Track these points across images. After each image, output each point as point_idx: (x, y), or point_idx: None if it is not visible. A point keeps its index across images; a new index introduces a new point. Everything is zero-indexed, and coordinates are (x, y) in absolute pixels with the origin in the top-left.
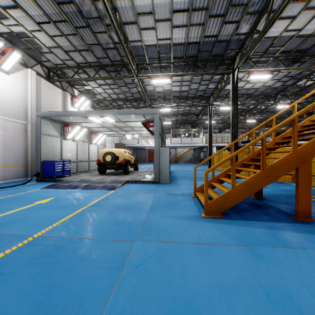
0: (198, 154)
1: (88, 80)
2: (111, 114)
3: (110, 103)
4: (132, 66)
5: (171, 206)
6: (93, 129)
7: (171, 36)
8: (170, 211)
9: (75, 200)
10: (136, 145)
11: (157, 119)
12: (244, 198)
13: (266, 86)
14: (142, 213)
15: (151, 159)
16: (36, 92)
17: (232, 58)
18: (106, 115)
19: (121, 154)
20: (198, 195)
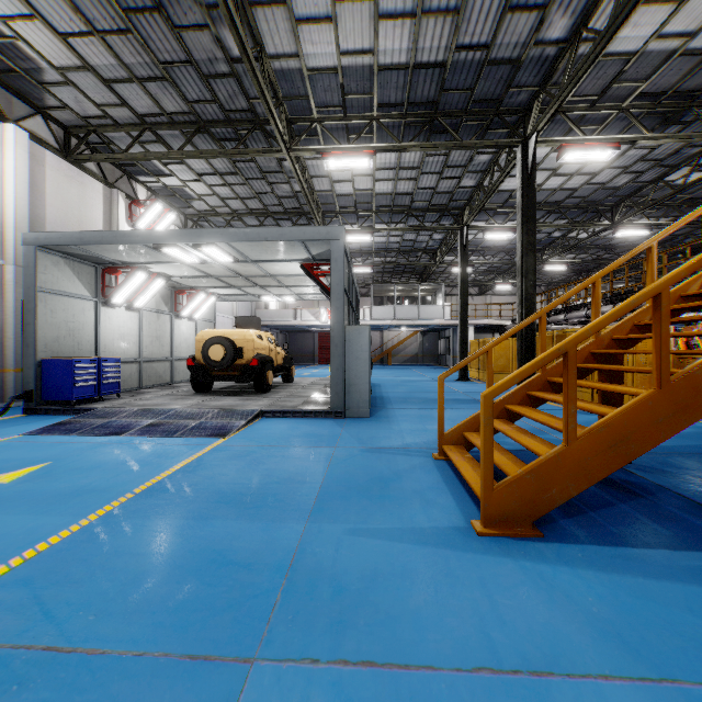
0: (433, 343)
1: (168, 159)
2: (222, 240)
3: (226, 221)
4: (276, 121)
5: (378, 493)
6: (183, 282)
7: (373, 45)
8: (377, 512)
9: (104, 473)
10: (289, 323)
11: (338, 253)
12: (603, 473)
13: (594, 183)
14: (293, 521)
15: (325, 354)
16: (32, 186)
17: (521, 110)
18: (207, 242)
19: (250, 343)
20: (451, 456)
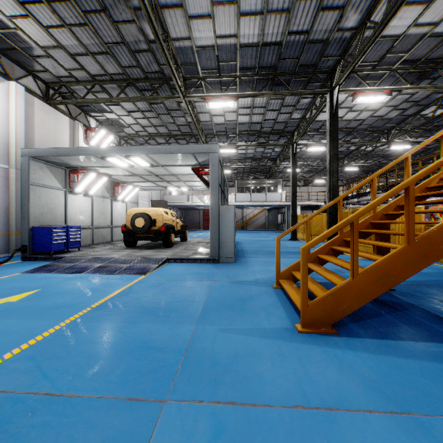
0: (275, 216)
1: (109, 102)
2: (143, 153)
3: (145, 140)
4: (177, 79)
5: (239, 308)
6: (118, 178)
7: (236, 32)
8: (238, 319)
9: (72, 295)
10: (184, 204)
11: (215, 161)
12: (374, 295)
13: (376, 116)
14: (188, 324)
15: (207, 223)
16: (26, 119)
17: (329, 71)
18: (134, 154)
19: (160, 217)
20: (284, 286)
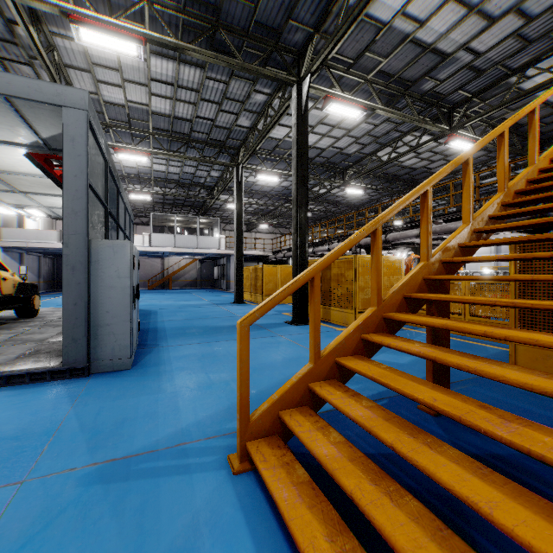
0: (210, 270)
1: None
2: None
3: None
4: None
5: None
6: None
7: None
8: None
9: None
10: (52, 246)
11: (77, 129)
12: None
13: (336, 147)
14: None
15: None
16: None
17: (296, 52)
18: None
19: None
20: (272, 488)
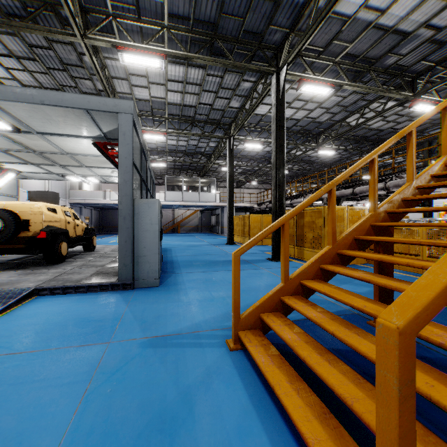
0: (208, 218)
1: None
2: None
3: None
4: None
5: None
6: None
7: None
8: None
9: None
10: (100, 202)
11: (126, 126)
12: None
13: (310, 117)
14: None
15: None
16: None
17: (275, 48)
18: None
19: (38, 216)
20: (255, 356)
